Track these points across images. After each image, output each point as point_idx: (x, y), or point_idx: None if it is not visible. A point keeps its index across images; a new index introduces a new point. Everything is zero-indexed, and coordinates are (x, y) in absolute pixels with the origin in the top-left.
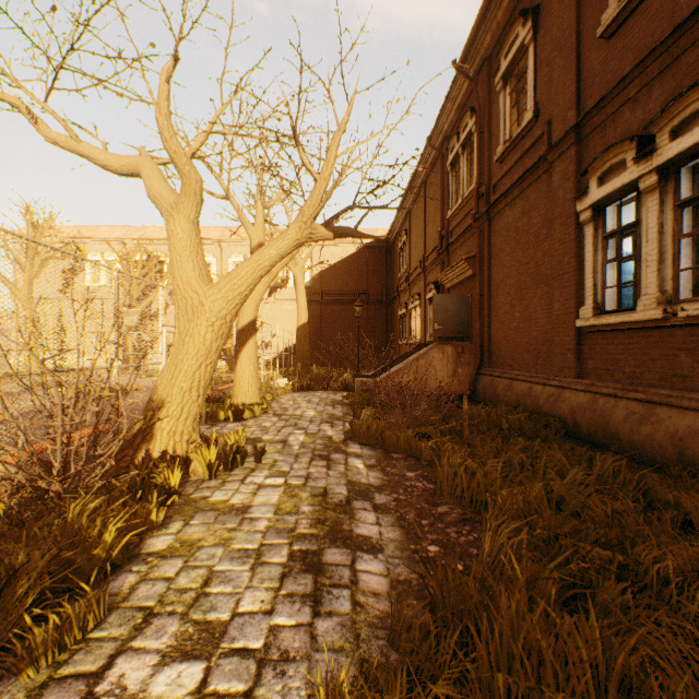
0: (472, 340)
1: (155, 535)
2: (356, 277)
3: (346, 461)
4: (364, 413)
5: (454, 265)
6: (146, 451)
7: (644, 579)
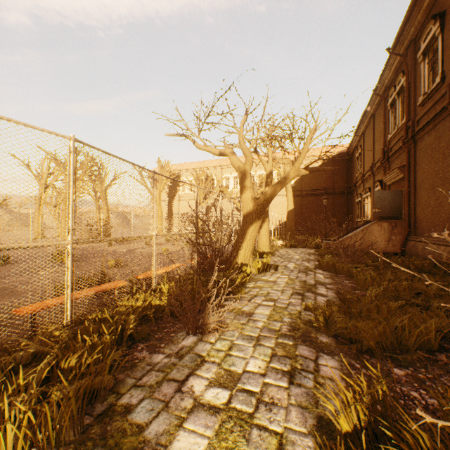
0: (404, 218)
1: (247, 284)
2: (325, 178)
3: (315, 274)
4: (325, 257)
5: (391, 171)
6: (235, 262)
7: (432, 310)
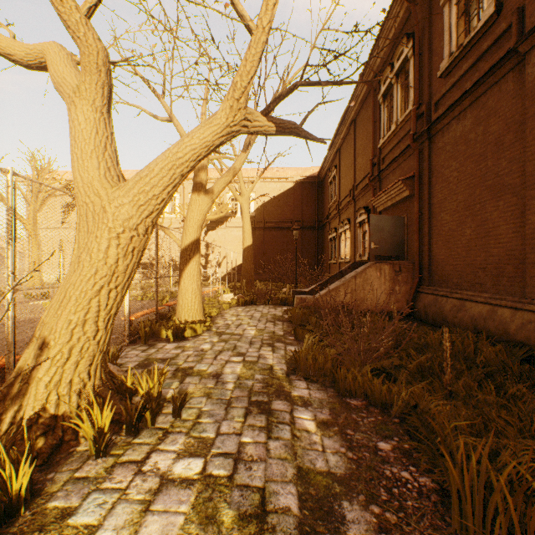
0: (407, 259)
1: None
2: (292, 208)
3: (292, 415)
4: (307, 337)
5: (389, 188)
6: (19, 409)
7: None
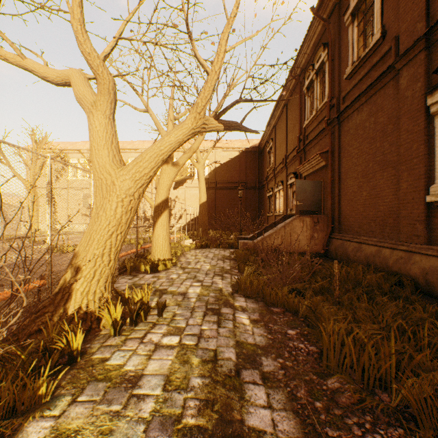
0: (324, 213)
1: (37, 418)
2: (238, 172)
3: (234, 316)
4: (247, 269)
5: (310, 159)
6: (64, 308)
7: None
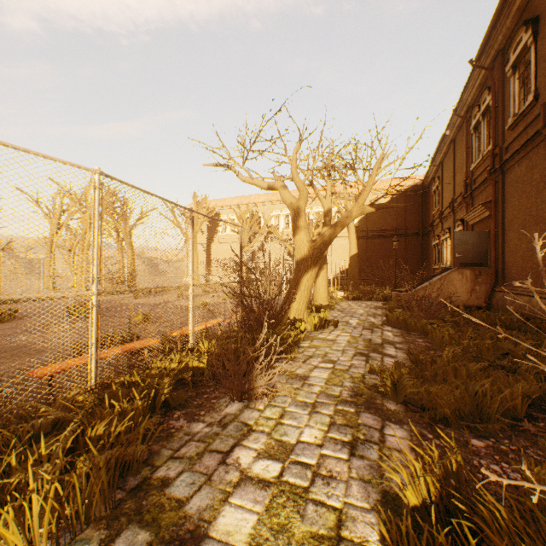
0: (490, 265)
1: (301, 343)
2: (395, 217)
3: (382, 332)
4: (395, 311)
5: (474, 208)
6: (286, 317)
7: (520, 373)
